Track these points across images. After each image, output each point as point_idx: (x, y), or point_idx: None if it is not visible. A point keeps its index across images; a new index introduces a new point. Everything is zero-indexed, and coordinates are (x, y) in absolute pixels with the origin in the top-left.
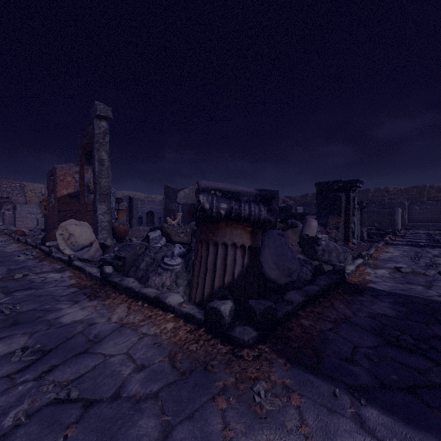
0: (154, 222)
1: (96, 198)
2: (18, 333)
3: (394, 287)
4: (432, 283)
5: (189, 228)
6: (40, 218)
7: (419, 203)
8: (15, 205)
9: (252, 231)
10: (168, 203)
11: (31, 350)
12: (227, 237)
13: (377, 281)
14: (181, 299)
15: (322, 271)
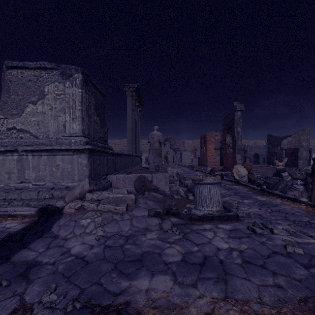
0: (258, 161)
1: (235, 152)
2: (249, 199)
3: None
4: None
5: (303, 171)
6: (193, 158)
7: None
8: (181, 152)
9: None
10: (270, 148)
11: (258, 203)
12: None
13: None
14: (307, 200)
15: None
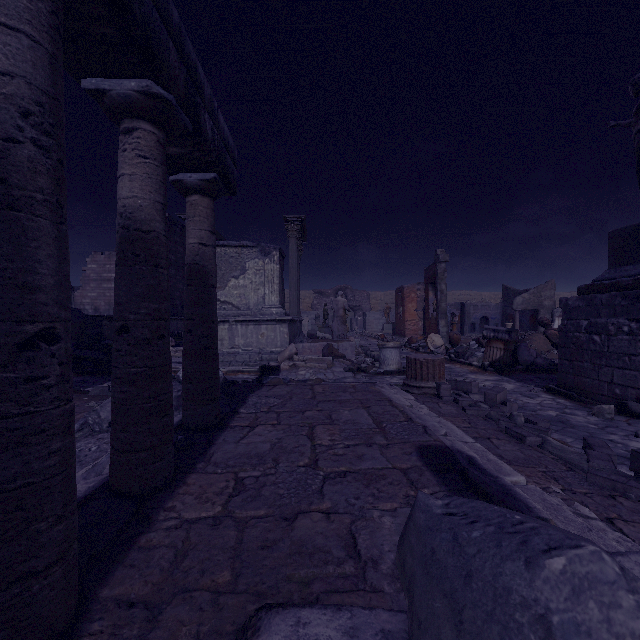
0: None
1: (438, 316)
2: None
3: None
4: None
5: None
6: (385, 323)
7: None
8: (365, 312)
9: (505, 343)
10: (506, 307)
11: None
12: (494, 345)
13: None
14: (477, 363)
15: None
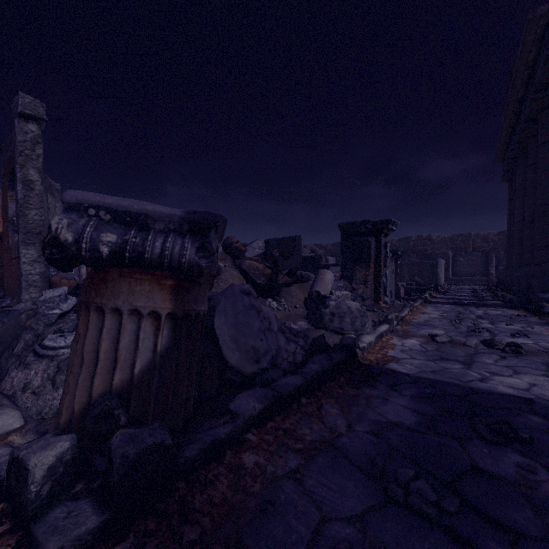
0: None
1: (19, 239)
2: None
3: (423, 368)
4: (473, 358)
5: None
6: None
7: (464, 254)
8: None
9: (177, 286)
10: None
11: None
12: (121, 297)
13: (402, 358)
14: (17, 423)
15: (323, 346)
